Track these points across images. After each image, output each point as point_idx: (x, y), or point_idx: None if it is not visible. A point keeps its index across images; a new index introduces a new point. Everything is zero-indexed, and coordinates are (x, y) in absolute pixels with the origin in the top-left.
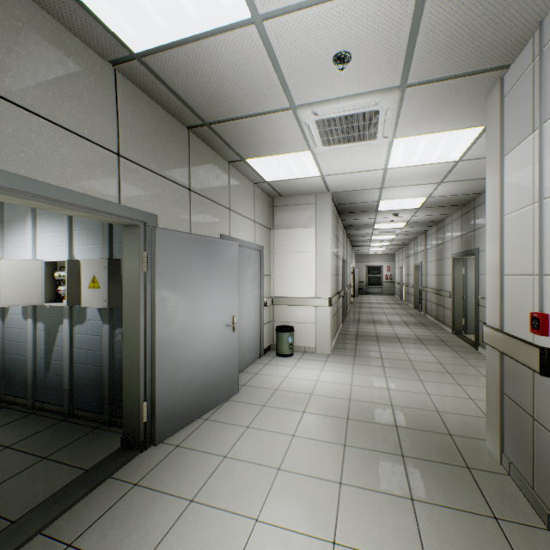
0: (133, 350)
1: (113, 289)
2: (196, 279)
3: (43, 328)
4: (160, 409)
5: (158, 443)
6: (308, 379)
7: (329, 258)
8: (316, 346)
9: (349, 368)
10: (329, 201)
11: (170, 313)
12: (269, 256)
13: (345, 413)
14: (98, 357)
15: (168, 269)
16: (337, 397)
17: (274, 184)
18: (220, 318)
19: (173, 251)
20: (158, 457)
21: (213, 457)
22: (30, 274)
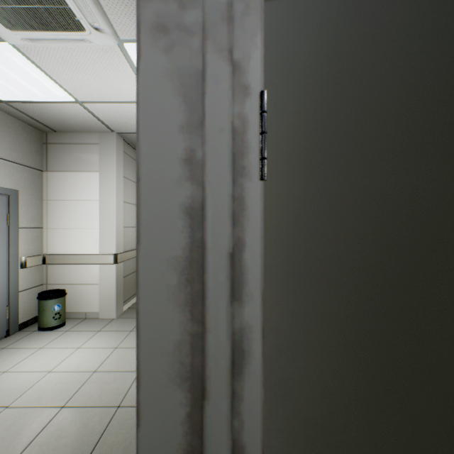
0: None
1: None
2: None
3: None
4: None
5: None
6: (37, 371)
7: (115, 208)
8: (100, 311)
9: (119, 339)
10: (115, 142)
11: None
12: (40, 204)
13: (20, 449)
14: None
15: None
16: (46, 405)
17: (21, 108)
18: None
19: None
20: None
21: None
22: None
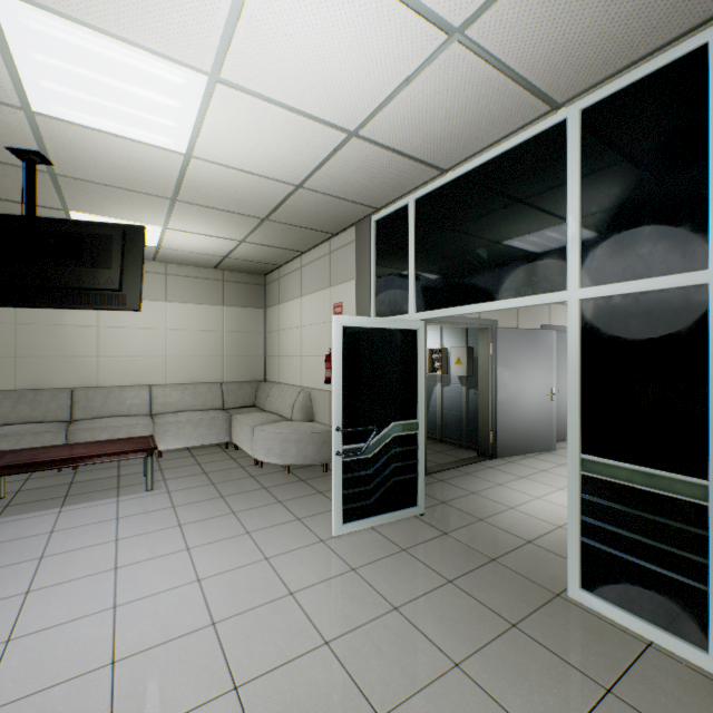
0: (484, 400)
1: (469, 365)
2: (522, 359)
3: None
4: (499, 437)
5: (498, 457)
6: None
7: None
8: None
9: None
10: None
11: (505, 380)
12: None
13: None
14: (458, 407)
15: (504, 353)
16: None
17: None
18: (540, 388)
19: (507, 341)
20: (499, 463)
21: (534, 469)
22: None
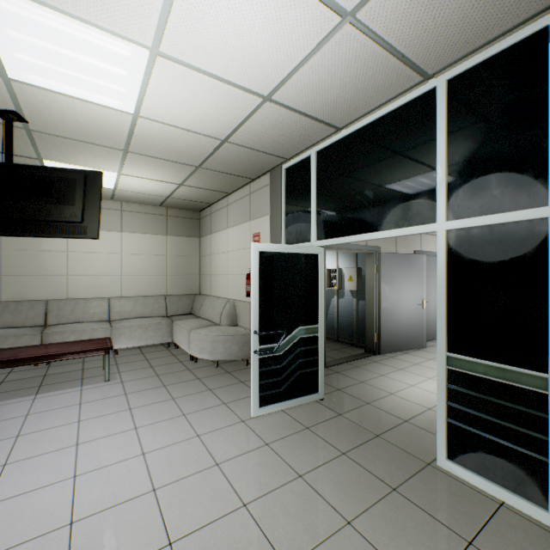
0: (370, 309)
1: (358, 281)
2: (399, 277)
3: None
4: (382, 338)
5: (381, 353)
6: None
7: None
8: None
9: None
10: None
11: (387, 293)
12: None
13: None
14: (350, 314)
15: (386, 272)
16: None
17: None
18: (413, 300)
19: (388, 263)
20: (382, 358)
21: (409, 363)
22: None
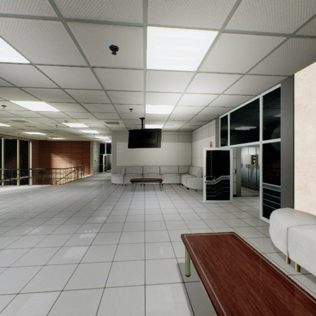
0: None
1: None
2: None
3: (249, 170)
4: None
5: None
6: None
7: None
8: None
9: None
10: None
11: None
12: None
13: None
14: None
15: None
16: None
17: None
18: None
19: None
20: None
21: None
22: (247, 158)
